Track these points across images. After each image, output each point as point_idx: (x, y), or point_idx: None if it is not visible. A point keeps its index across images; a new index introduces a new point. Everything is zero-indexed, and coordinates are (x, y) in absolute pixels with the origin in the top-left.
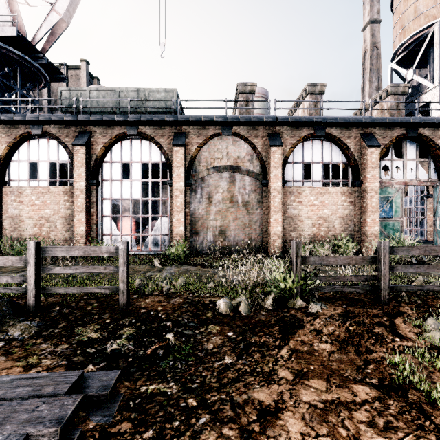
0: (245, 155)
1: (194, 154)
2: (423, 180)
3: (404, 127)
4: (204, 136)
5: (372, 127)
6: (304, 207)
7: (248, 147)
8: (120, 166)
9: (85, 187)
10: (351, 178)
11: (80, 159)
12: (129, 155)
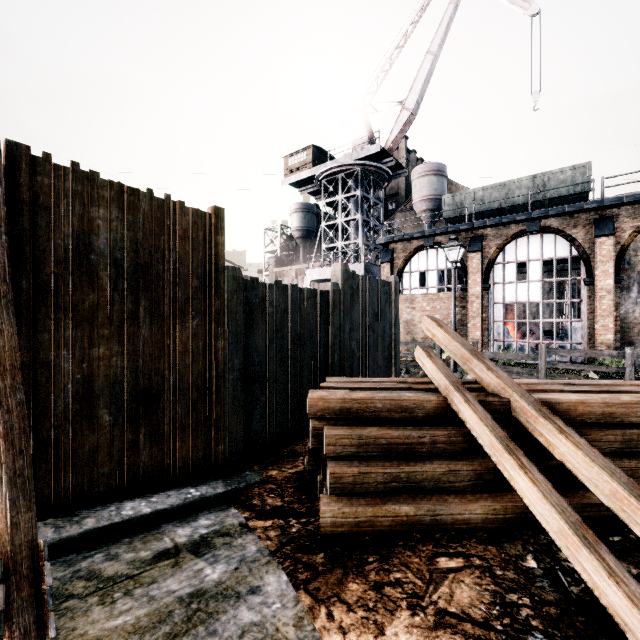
0: None
1: (627, 242)
2: None
3: None
4: None
5: None
6: None
7: None
8: (514, 267)
9: (480, 292)
10: None
11: (475, 265)
12: (525, 254)
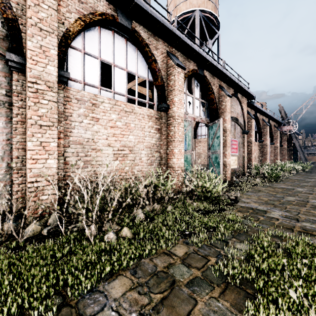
0: None
1: None
2: (203, 118)
3: (196, 63)
4: None
5: (176, 49)
6: (102, 128)
7: None
8: None
9: None
10: (157, 101)
11: None
12: None
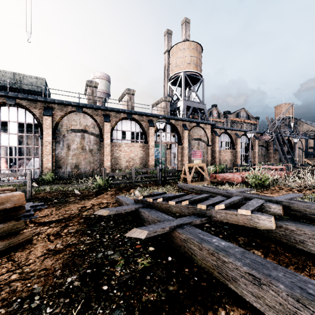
0: (91, 124)
1: (58, 121)
2: (173, 142)
3: (165, 119)
4: (65, 111)
5: (152, 117)
6: (122, 152)
7: (92, 120)
8: None
9: None
10: (144, 139)
11: None
12: (7, 117)
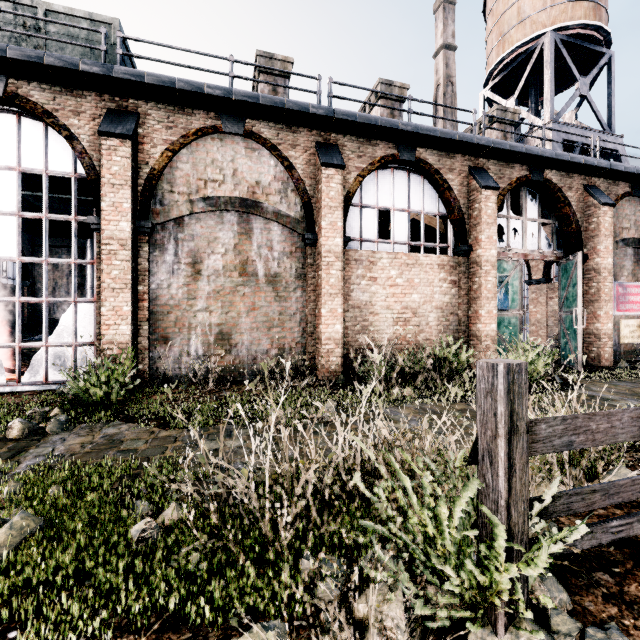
0: (272, 181)
1: (159, 164)
2: (547, 252)
3: (527, 165)
4: (182, 128)
5: (485, 158)
6: (380, 288)
7: (278, 165)
8: None
9: None
10: (453, 241)
11: None
12: None
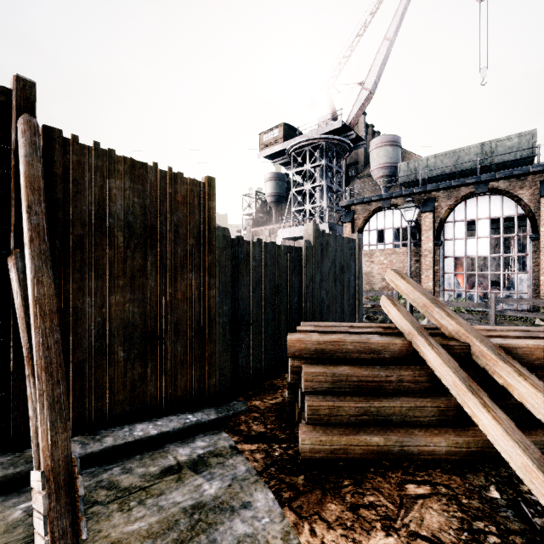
0: None
1: None
2: None
3: None
4: None
5: None
6: None
7: None
8: (464, 225)
9: (432, 247)
10: None
11: (427, 223)
12: (474, 213)
